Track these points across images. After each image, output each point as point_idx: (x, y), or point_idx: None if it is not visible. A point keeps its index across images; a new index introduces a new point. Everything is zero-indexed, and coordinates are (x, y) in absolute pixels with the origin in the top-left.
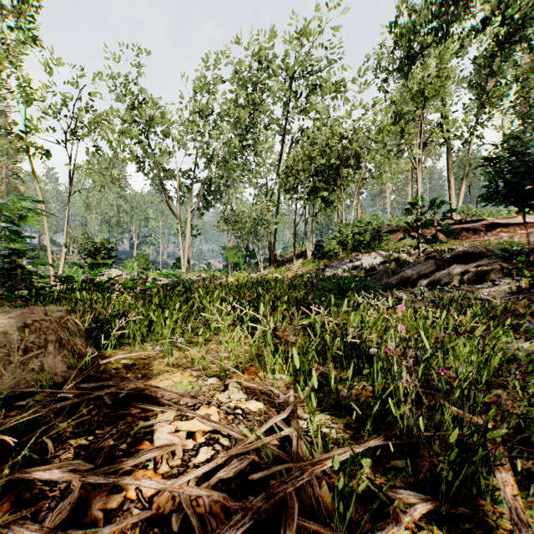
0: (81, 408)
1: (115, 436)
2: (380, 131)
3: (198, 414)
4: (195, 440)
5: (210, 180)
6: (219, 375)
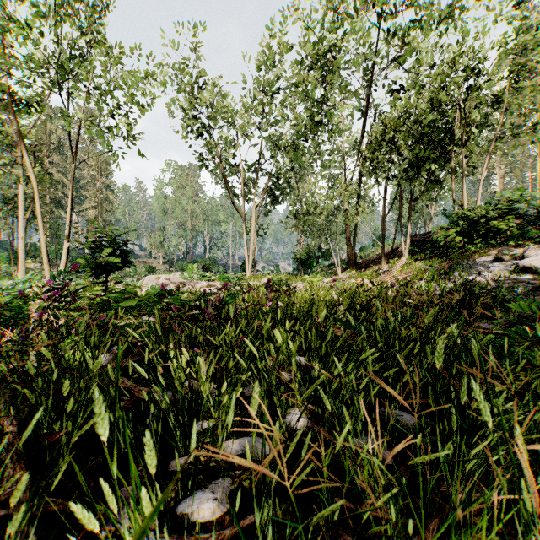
0: None
1: None
2: None
3: None
4: None
5: (278, 173)
6: None
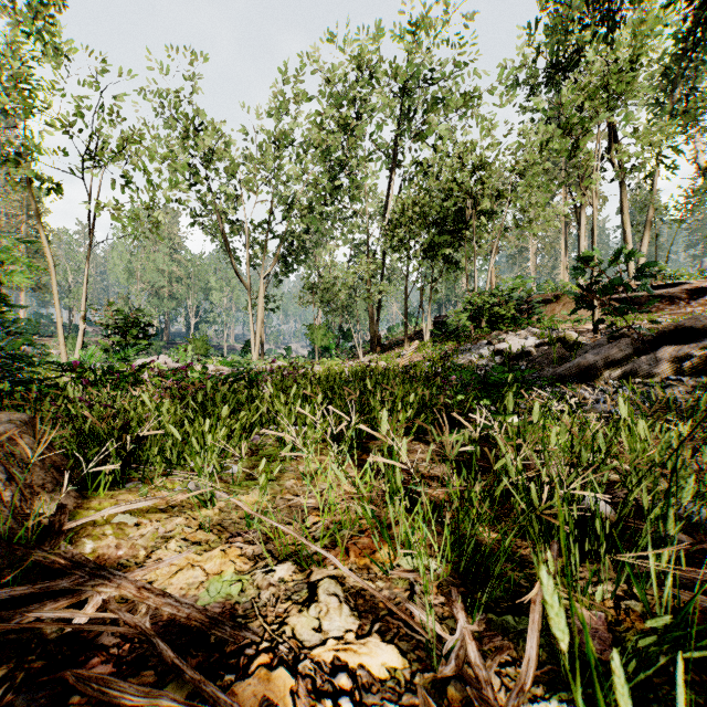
0: None
1: None
2: (540, 148)
3: (239, 706)
4: None
5: (291, 236)
6: (297, 560)
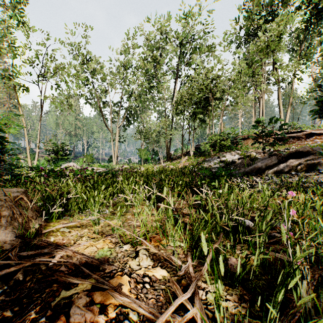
0: (18, 274)
1: (38, 307)
2: (239, 73)
3: (111, 285)
4: (107, 315)
5: (130, 108)
6: (131, 243)
